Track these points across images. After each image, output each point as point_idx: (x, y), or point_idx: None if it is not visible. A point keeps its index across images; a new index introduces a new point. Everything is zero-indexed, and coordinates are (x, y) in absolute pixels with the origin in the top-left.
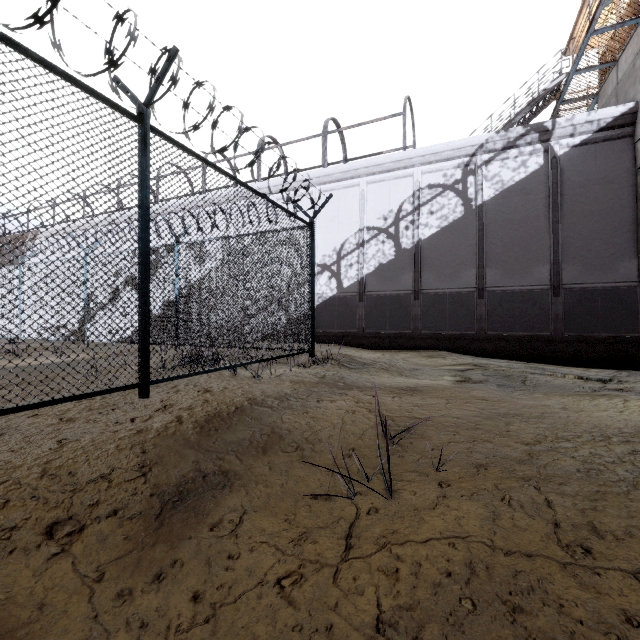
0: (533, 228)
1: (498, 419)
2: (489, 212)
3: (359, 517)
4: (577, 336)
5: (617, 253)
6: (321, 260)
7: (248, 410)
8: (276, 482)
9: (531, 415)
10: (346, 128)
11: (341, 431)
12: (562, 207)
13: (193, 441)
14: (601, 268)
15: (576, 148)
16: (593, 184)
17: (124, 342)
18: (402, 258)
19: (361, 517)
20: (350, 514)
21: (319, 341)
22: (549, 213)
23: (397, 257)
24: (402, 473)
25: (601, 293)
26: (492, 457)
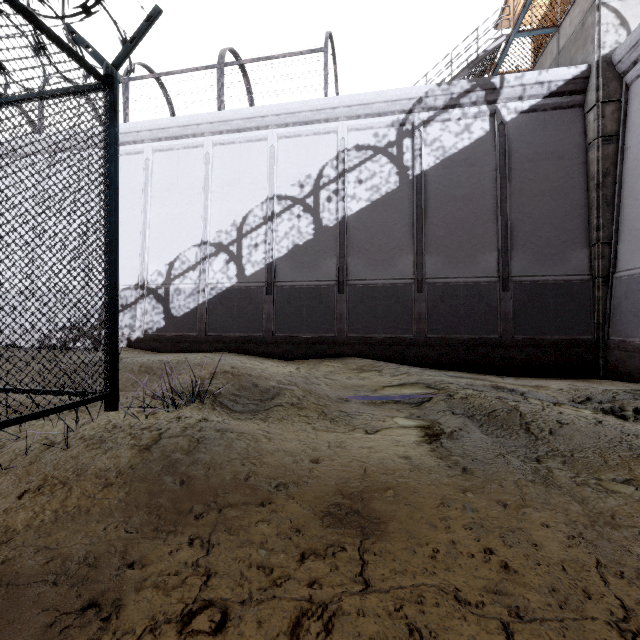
0: (479, 207)
1: None
2: (429, 185)
3: None
4: (528, 339)
5: (568, 241)
6: (215, 237)
7: None
8: None
9: None
10: (250, 61)
11: None
12: (510, 183)
13: None
14: (552, 258)
15: (524, 115)
16: (543, 158)
17: None
18: (323, 238)
19: None
20: None
21: (212, 349)
22: (496, 190)
23: (317, 237)
24: None
25: (553, 288)
26: None
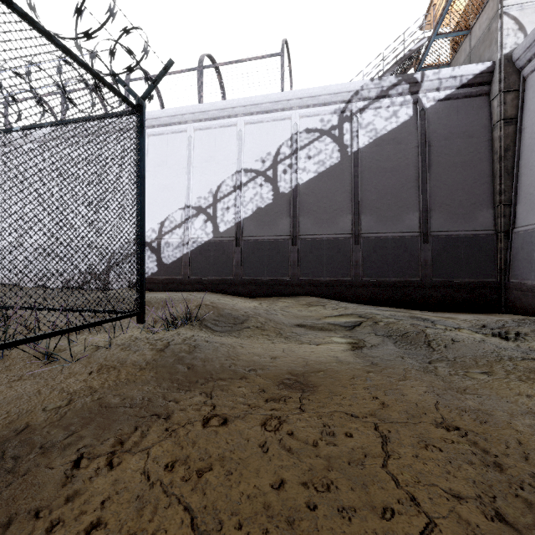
0: (404, 176)
1: None
2: (364, 159)
3: None
4: (444, 281)
5: (477, 203)
6: (196, 202)
7: None
8: None
9: None
10: (223, 64)
11: None
12: (429, 157)
13: None
14: (463, 217)
15: (441, 102)
16: (456, 137)
17: None
18: (280, 202)
19: None
20: None
21: (193, 289)
22: (418, 163)
23: (275, 201)
24: None
25: (464, 240)
26: None
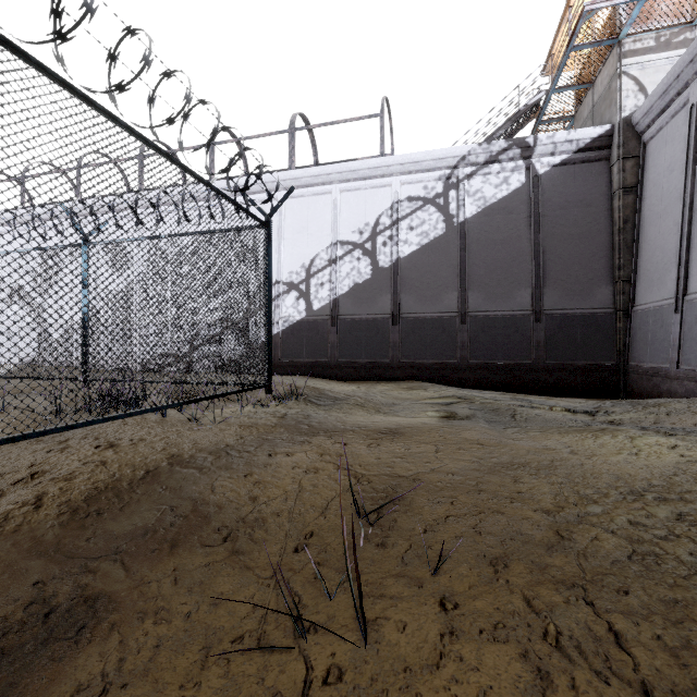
0: (515, 249)
1: (503, 473)
2: (471, 230)
3: (309, 693)
4: (558, 364)
5: (595, 278)
6: (287, 277)
7: (164, 475)
8: (180, 610)
9: (540, 465)
10: (317, 126)
11: (296, 503)
12: (543, 229)
13: (49, 541)
14: (580, 294)
15: (556, 168)
16: (572, 206)
17: (8, 377)
18: (379, 278)
19: (312, 693)
20: (294, 684)
21: (285, 372)
22: (531, 234)
23: (374, 276)
24: (383, 580)
25: (580, 319)
26: (510, 541)
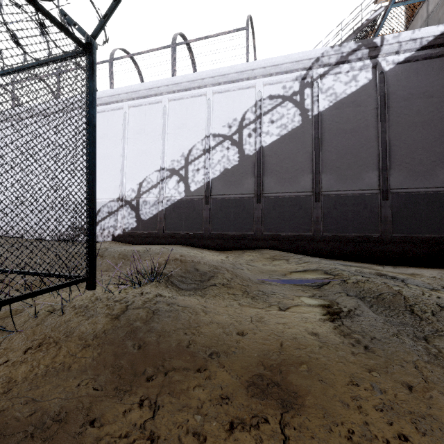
0: (363, 137)
1: None
2: (324, 122)
3: None
4: (404, 237)
5: (437, 161)
6: (170, 165)
7: None
8: None
9: None
10: (193, 40)
11: None
12: (389, 118)
13: None
14: (424, 174)
15: (400, 65)
16: (415, 98)
17: None
18: (245, 163)
19: None
20: None
21: (167, 242)
22: (377, 123)
23: (241, 162)
24: None
25: (424, 197)
26: None
